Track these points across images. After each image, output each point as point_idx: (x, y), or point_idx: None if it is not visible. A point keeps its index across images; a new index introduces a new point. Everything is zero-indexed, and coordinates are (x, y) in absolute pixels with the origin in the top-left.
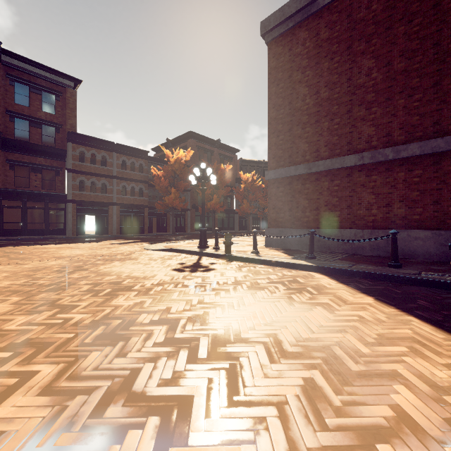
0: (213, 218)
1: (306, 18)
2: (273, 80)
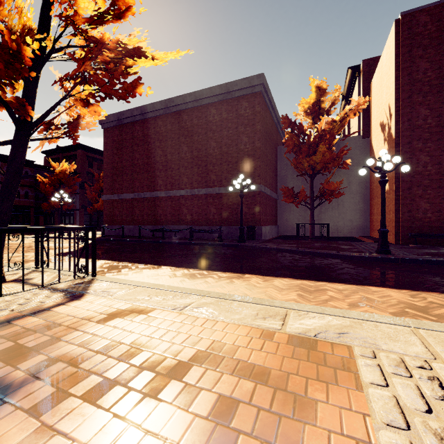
0: (101, 216)
1: (118, 125)
2: (106, 149)
